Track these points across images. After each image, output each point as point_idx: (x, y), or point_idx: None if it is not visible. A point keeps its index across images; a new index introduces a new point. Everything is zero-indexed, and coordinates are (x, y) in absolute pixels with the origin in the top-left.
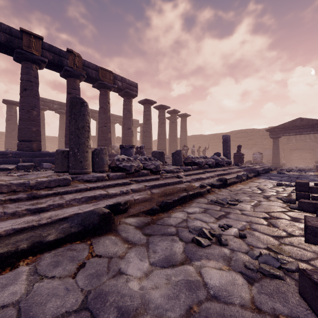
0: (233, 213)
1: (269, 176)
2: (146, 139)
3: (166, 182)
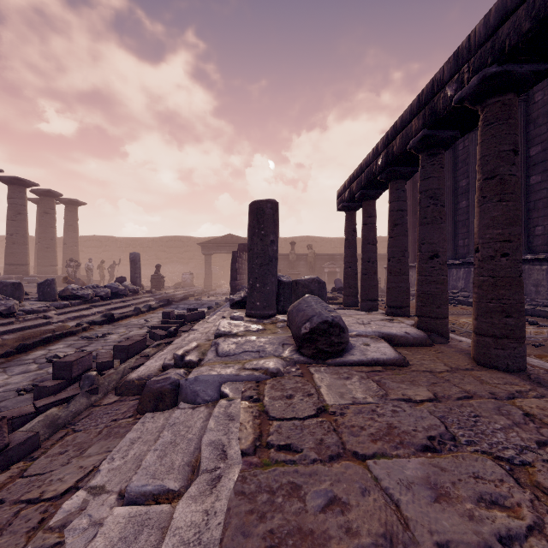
0: (96, 343)
1: (181, 304)
2: None
3: (26, 326)
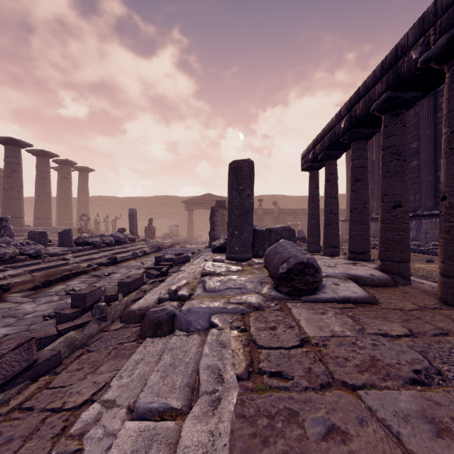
0: (103, 280)
1: (169, 250)
2: (11, 202)
3: (49, 265)
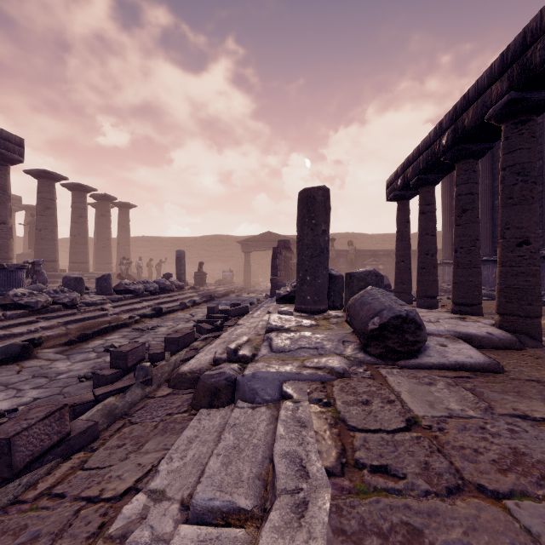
0: (147, 335)
1: (223, 300)
2: (44, 244)
3: (86, 317)
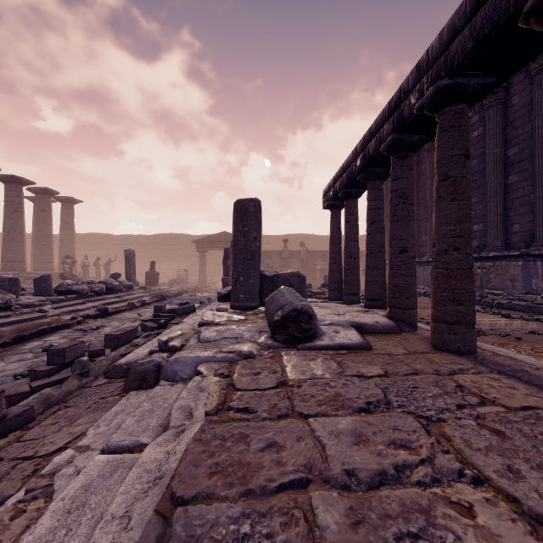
0: (89, 335)
1: (174, 300)
2: None
3: (22, 319)
